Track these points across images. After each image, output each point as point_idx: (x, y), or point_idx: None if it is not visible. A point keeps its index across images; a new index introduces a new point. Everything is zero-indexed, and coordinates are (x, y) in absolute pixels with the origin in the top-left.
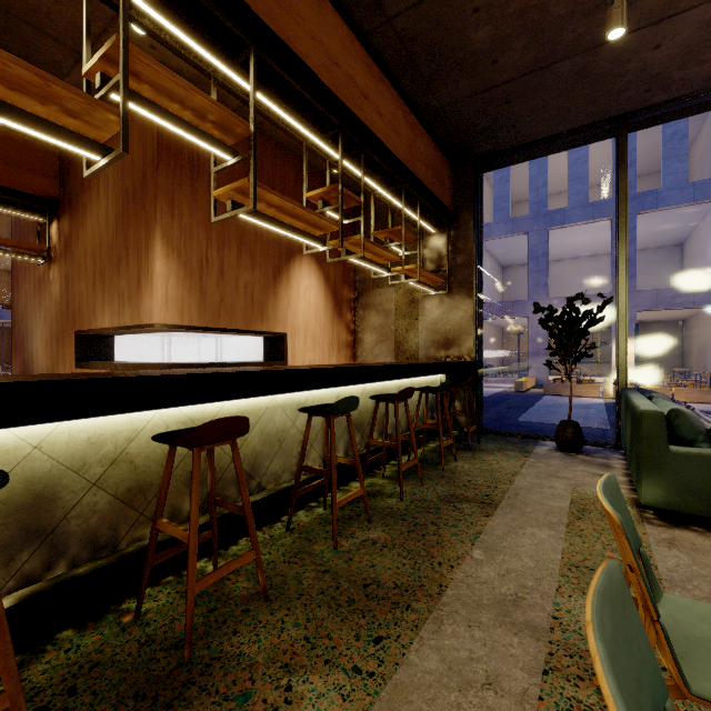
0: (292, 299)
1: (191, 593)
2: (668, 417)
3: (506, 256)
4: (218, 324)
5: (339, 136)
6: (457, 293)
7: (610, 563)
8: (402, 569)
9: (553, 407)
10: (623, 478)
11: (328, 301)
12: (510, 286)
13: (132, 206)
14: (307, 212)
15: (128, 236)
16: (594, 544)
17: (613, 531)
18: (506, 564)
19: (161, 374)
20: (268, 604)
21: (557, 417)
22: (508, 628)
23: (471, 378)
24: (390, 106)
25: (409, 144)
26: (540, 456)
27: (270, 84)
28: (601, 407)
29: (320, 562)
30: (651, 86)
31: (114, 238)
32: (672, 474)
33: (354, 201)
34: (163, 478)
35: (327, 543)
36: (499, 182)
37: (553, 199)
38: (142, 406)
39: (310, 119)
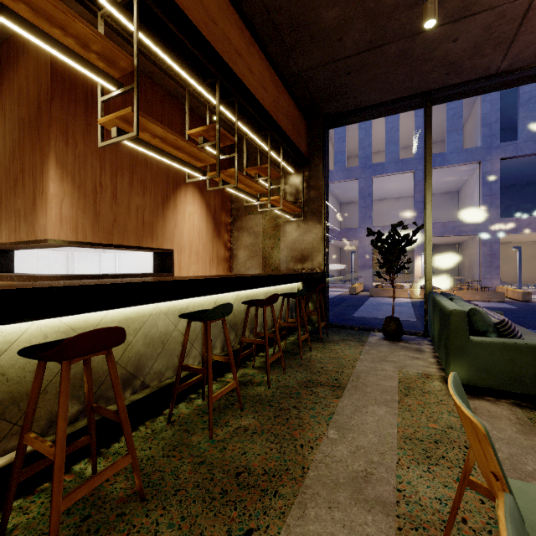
0: (179, 221)
1: (56, 513)
2: (468, 314)
3: (342, 195)
4: (111, 241)
5: (216, 83)
6: (310, 220)
7: (508, 501)
8: (270, 454)
9: (377, 305)
10: (433, 359)
11: (209, 224)
12: (345, 217)
13: (28, 133)
14: (188, 145)
15: (24, 160)
16: (420, 417)
17: (473, 436)
18: (355, 442)
19: (26, 287)
20: (144, 505)
21: (380, 312)
22: (362, 505)
23: (322, 285)
24: (259, 66)
25: (274, 100)
26: (372, 344)
27: (154, 30)
28: (409, 304)
29: (197, 454)
30: (449, 70)
31: (11, 162)
32: (472, 358)
33: (230, 140)
34: (31, 392)
35: (204, 434)
36: (338, 141)
37: (375, 156)
38: (13, 318)
39: (191, 67)
